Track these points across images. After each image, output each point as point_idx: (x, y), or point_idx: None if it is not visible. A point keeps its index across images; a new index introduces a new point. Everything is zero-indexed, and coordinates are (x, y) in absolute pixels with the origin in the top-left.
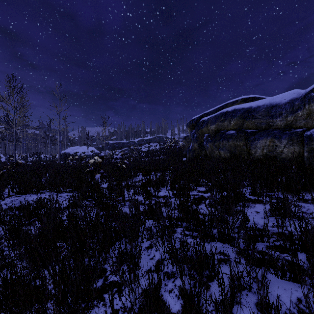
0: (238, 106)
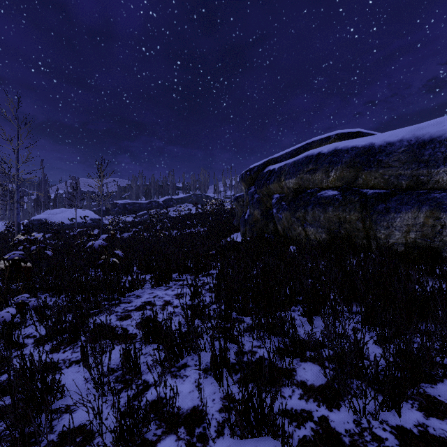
0: (342, 143)
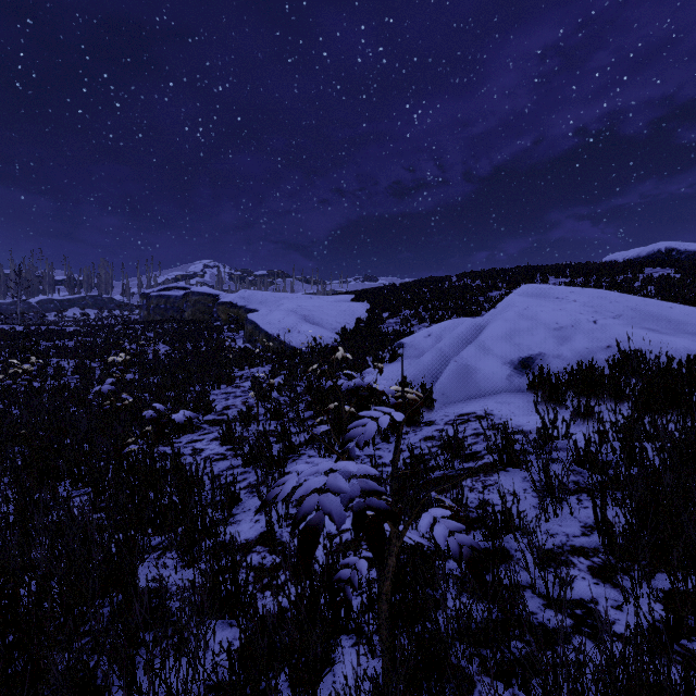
0: (166, 293)
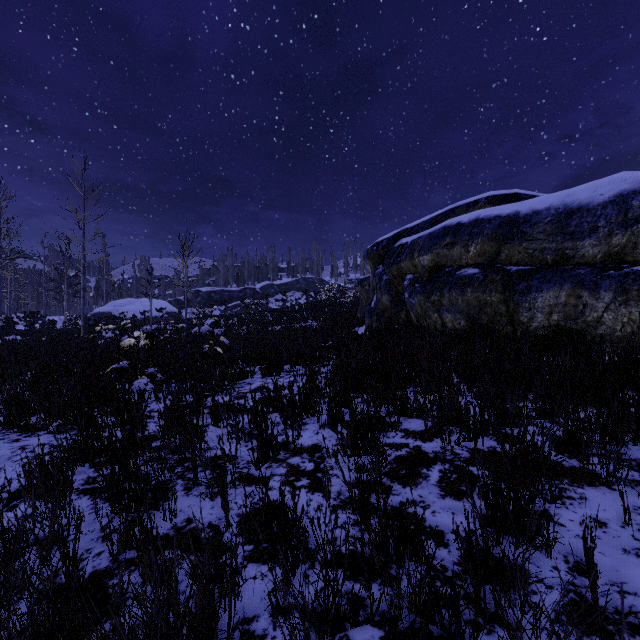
0: (485, 211)
